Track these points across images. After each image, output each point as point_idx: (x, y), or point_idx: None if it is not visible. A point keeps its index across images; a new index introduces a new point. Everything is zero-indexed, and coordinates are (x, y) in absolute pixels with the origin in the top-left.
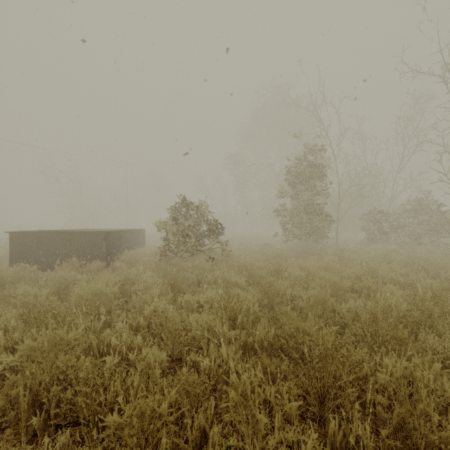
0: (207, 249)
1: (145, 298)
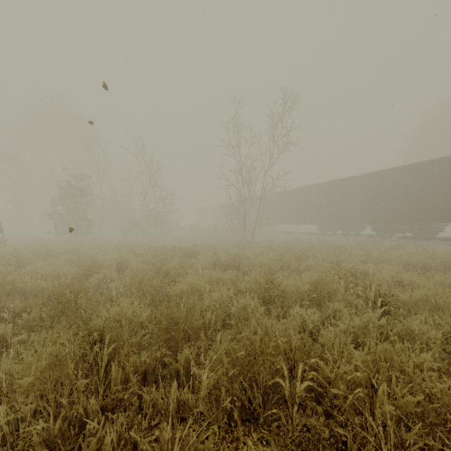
0: None
1: None
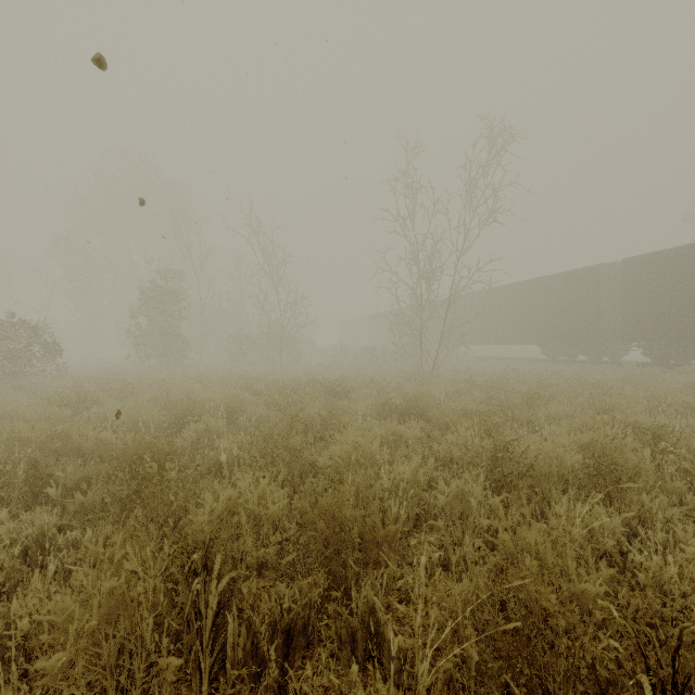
0: (38, 371)
1: (5, 393)
